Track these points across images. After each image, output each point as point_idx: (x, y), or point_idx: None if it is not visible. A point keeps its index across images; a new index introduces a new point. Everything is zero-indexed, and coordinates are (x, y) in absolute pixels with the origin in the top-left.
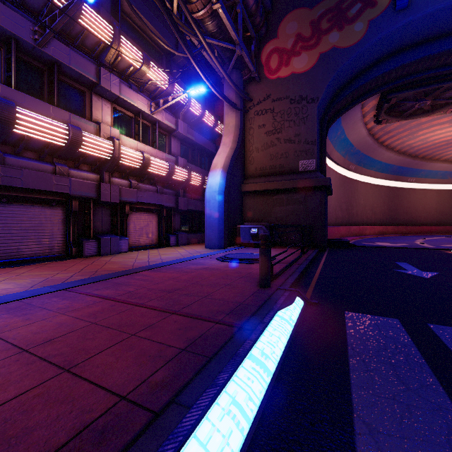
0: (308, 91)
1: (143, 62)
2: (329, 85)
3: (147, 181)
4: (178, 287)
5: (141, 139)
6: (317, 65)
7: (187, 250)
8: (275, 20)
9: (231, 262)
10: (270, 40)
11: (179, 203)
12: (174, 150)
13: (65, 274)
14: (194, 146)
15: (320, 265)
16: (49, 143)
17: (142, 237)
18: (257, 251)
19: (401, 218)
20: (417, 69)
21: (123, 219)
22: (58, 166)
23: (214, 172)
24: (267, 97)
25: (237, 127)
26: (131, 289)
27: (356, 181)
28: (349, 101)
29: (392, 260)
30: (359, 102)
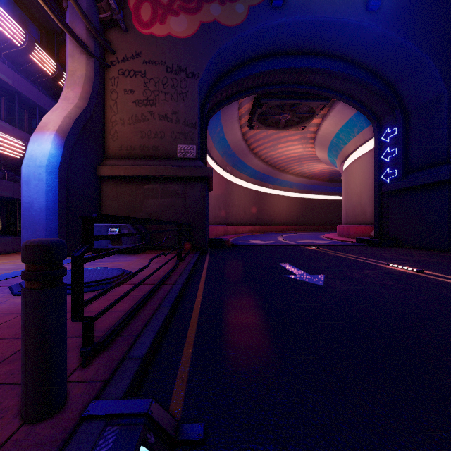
0: (187, 62)
1: None
2: (211, 63)
3: None
4: None
5: None
6: (198, 35)
7: None
8: None
9: None
10: None
11: None
12: None
13: None
14: (14, 96)
15: (203, 277)
16: None
17: None
18: (114, 261)
19: (264, 218)
20: (284, 80)
21: None
22: None
23: (40, 135)
24: (136, 54)
25: (89, 80)
26: None
27: (232, 182)
28: (229, 94)
29: (274, 261)
30: (237, 99)
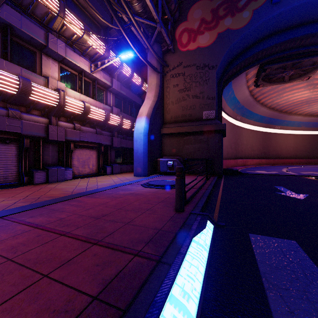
0: (209, 60)
1: (84, 32)
2: (224, 56)
3: (88, 125)
4: (105, 212)
5: (84, 92)
6: (216, 41)
7: (119, 177)
8: (186, 8)
9: (152, 188)
10: (182, 22)
11: (113, 142)
12: (110, 102)
13: (10, 201)
14: (125, 99)
15: (221, 189)
16: (2, 90)
17: (84, 168)
18: (172, 178)
19: (271, 153)
20: (285, 48)
21: (68, 154)
22: (11, 110)
23: (140, 119)
24: (179, 64)
25: (158, 85)
26: (63, 216)
27: (241, 127)
28: (238, 69)
29: (271, 184)
30: (244, 71)
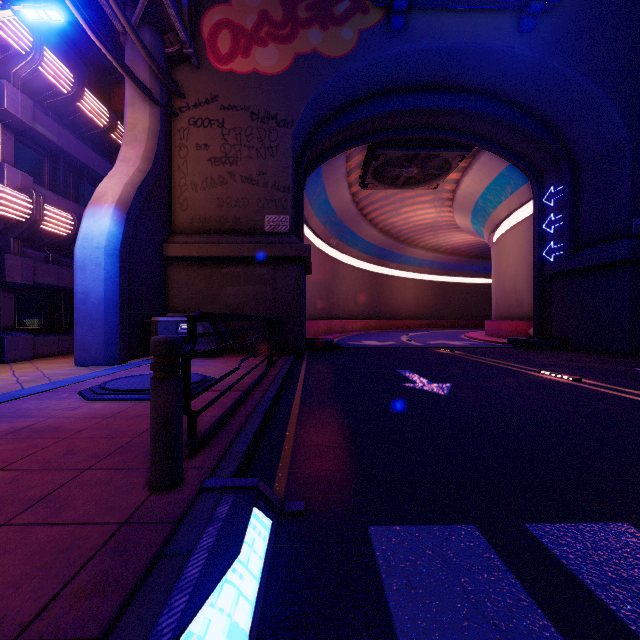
0: (278, 107)
1: None
2: (309, 106)
3: None
4: None
5: None
6: (292, 70)
7: (19, 373)
8: None
9: (113, 400)
10: (218, 4)
11: (6, 268)
12: None
13: None
14: (58, 156)
15: (300, 385)
16: None
17: None
18: None
19: (383, 310)
20: (408, 124)
21: None
22: None
23: (96, 209)
24: (212, 98)
25: (153, 134)
26: None
27: (337, 261)
28: (334, 144)
29: (391, 367)
30: (344, 150)
